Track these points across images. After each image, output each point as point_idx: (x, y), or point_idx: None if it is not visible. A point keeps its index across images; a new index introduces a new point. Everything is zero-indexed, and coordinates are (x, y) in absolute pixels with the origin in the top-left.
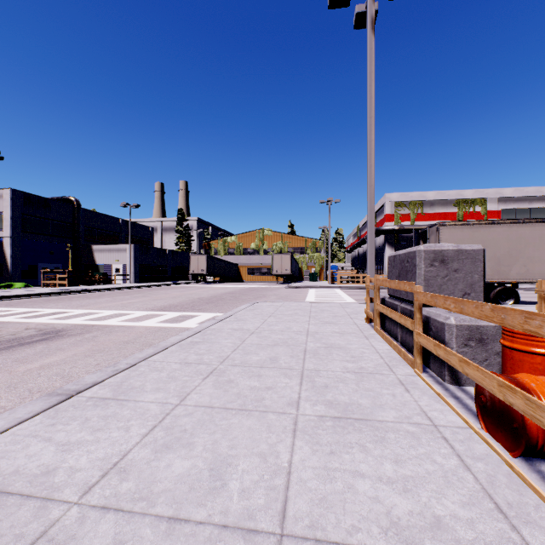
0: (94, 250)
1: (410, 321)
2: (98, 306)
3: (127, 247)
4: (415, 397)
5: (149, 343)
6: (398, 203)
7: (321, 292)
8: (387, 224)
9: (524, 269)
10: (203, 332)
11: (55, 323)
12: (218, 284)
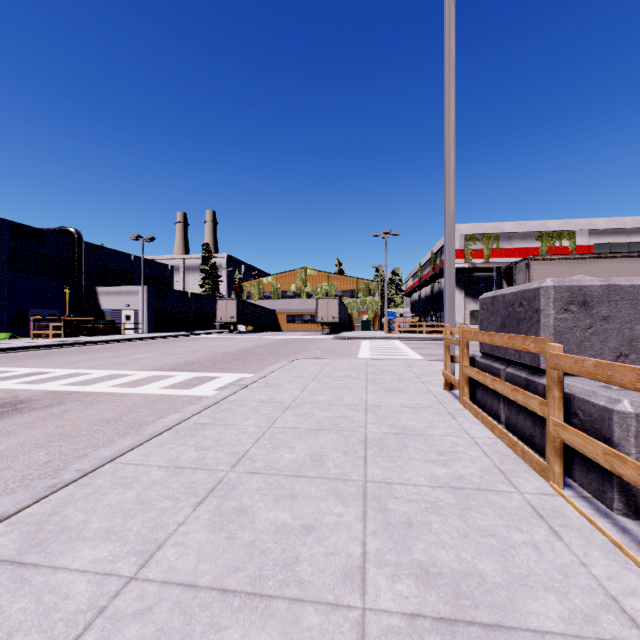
0: (98, 293)
1: (539, 401)
2: (91, 363)
3: (139, 289)
4: (578, 552)
5: (139, 422)
6: (468, 236)
7: (377, 344)
8: (456, 261)
9: None
10: (217, 406)
11: (22, 389)
12: (251, 335)
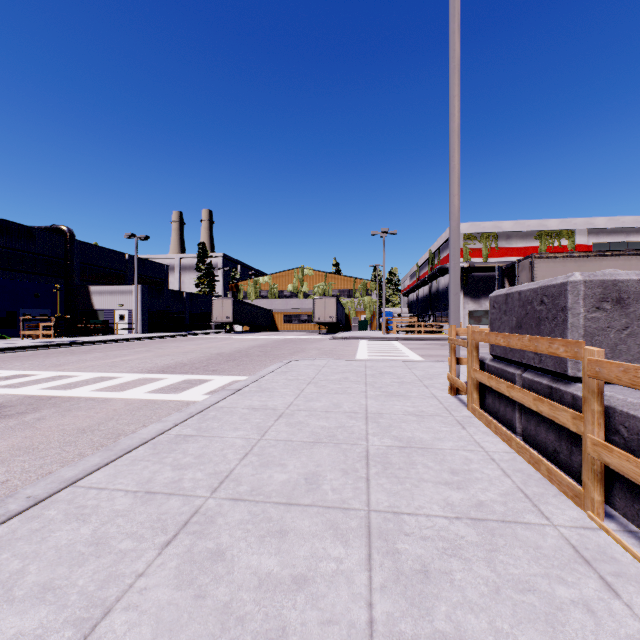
0: (91, 293)
1: (572, 414)
2: (78, 365)
3: (133, 288)
4: None
5: (117, 432)
6: (467, 235)
7: (375, 345)
8: None
9: None
10: (203, 414)
11: None
12: (247, 335)
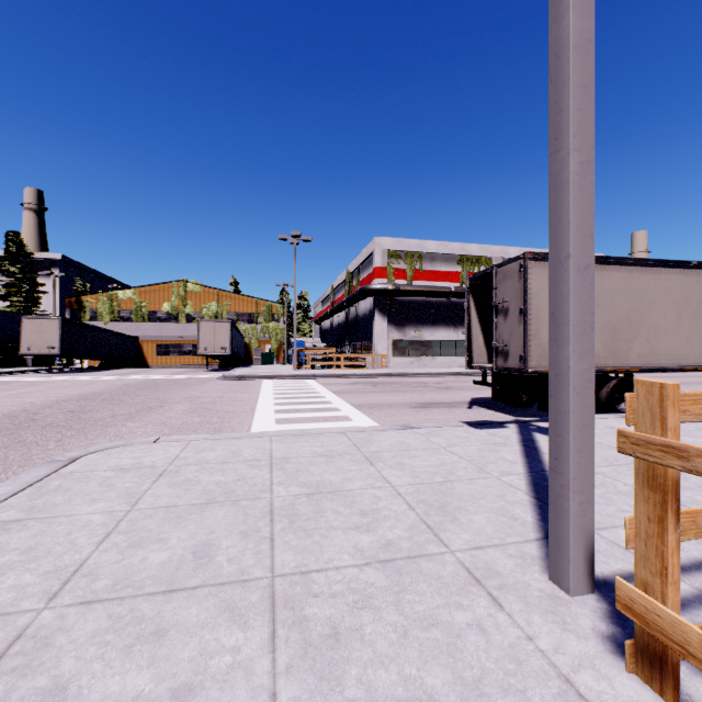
0: None
1: None
2: None
3: None
4: None
5: None
6: (391, 252)
7: (285, 388)
8: (378, 281)
9: (648, 347)
10: None
11: None
12: (85, 374)
